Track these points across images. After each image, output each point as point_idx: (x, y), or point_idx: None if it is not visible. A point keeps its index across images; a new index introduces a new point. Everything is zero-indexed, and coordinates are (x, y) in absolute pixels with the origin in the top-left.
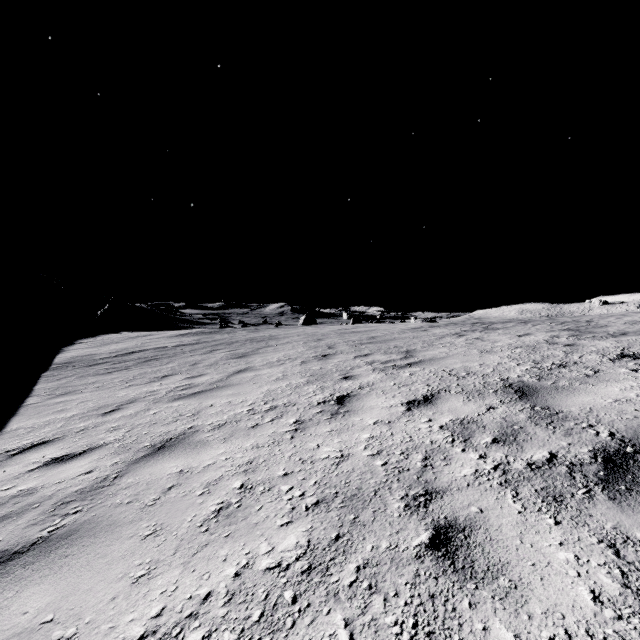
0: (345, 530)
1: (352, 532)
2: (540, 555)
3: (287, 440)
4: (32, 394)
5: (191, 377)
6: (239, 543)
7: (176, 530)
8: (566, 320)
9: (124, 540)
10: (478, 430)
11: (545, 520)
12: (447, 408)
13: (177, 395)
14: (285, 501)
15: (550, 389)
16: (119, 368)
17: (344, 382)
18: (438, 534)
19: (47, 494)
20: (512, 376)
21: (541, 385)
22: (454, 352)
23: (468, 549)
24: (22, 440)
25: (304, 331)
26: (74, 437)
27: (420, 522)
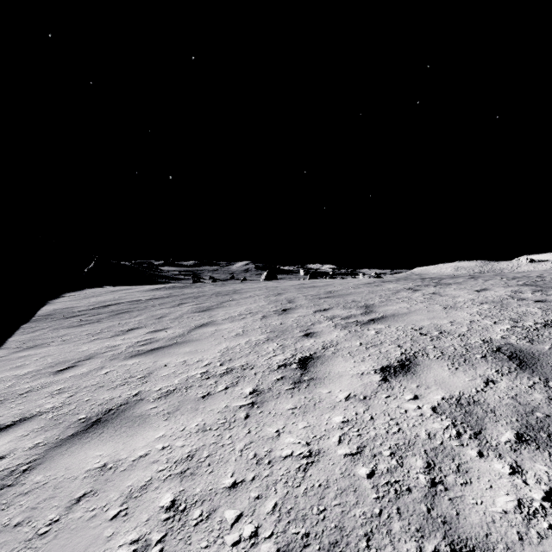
0: None
1: None
2: None
3: (240, 420)
4: (2, 347)
5: (154, 331)
6: None
7: None
8: (515, 275)
9: None
10: (487, 417)
11: None
12: (432, 379)
13: (135, 351)
14: (228, 548)
15: None
16: (91, 320)
17: (306, 340)
18: None
19: None
20: (495, 337)
21: (538, 350)
22: (416, 307)
23: None
24: None
25: (266, 286)
26: (13, 402)
27: None
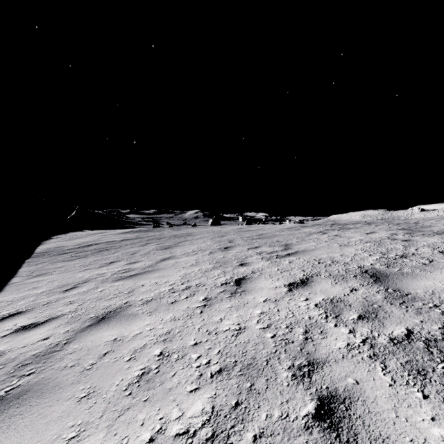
0: (243, 397)
1: (249, 400)
2: (416, 430)
3: (197, 314)
4: (16, 275)
5: (130, 263)
6: (155, 408)
7: (105, 393)
8: (399, 222)
9: (63, 401)
10: (345, 308)
11: (414, 393)
12: (319, 289)
13: (119, 277)
14: (194, 368)
15: (397, 275)
16: (80, 256)
17: (240, 268)
18: (322, 404)
19: (11, 357)
20: (366, 264)
21: (390, 271)
22: (320, 245)
23: (350, 421)
24: (2, 311)
25: (212, 230)
26: (40, 309)
27: (306, 392)
